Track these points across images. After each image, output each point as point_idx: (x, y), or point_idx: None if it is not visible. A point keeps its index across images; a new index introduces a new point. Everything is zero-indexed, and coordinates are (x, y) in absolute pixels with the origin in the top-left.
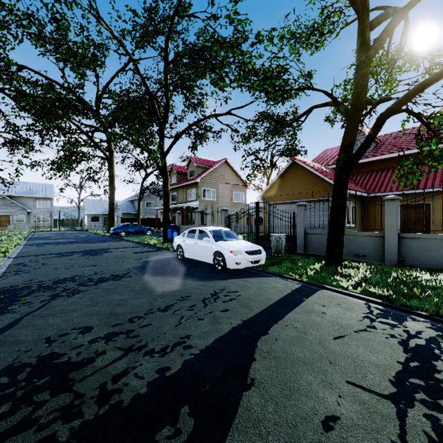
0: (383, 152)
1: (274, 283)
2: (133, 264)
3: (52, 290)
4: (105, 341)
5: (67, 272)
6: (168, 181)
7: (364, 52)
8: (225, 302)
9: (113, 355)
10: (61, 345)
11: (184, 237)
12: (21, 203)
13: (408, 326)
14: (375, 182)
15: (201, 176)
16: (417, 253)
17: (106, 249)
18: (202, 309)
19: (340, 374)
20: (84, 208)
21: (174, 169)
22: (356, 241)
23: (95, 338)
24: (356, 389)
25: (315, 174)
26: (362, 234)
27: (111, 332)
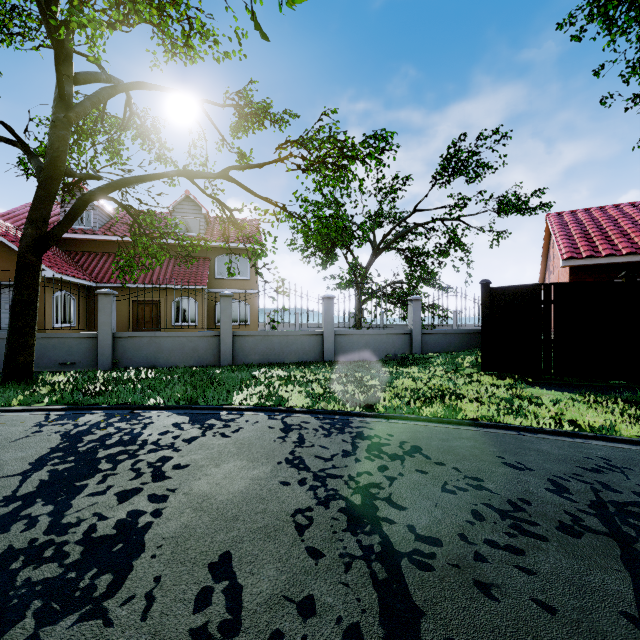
0: (117, 232)
1: None
2: None
3: None
4: None
5: None
6: None
7: (63, 109)
8: None
9: None
10: None
11: None
12: None
13: (81, 420)
14: (105, 268)
15: None
16: (131, 353)
17: None
18: None
19: None
20: None
21: None
22: (63, 346)
23: None
24: None
25: (1, 242)
26: (71, 335)
27: None
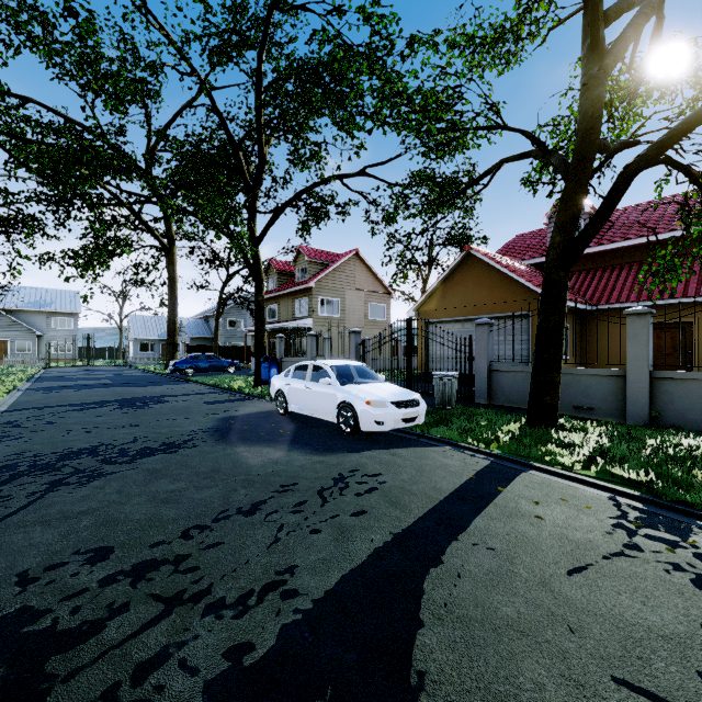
0: (614, 238)
1: (443, 458)
2: (201, 422)
3: (54, 472)
4: (132, 581)
5: (86, 438)
6: (263, 285)
7: (596, 61)
8: (359, 495)
9: (143, 614)
10: (45, 589)
11: (288, 377)
12: (27, 321)
13: (699, 545)
14: (601, 287)
15: (316, 277)
16: (682, 405)
17: (159, 397)
18: (318, 509)
19: (598, 660)
20: (129, 329)
21: (273, 267)
22: (577, 385)
23: (114, 573)
24: (638, 699)
25: (503, 274)
26: (587, 372)
27: (145, 560)
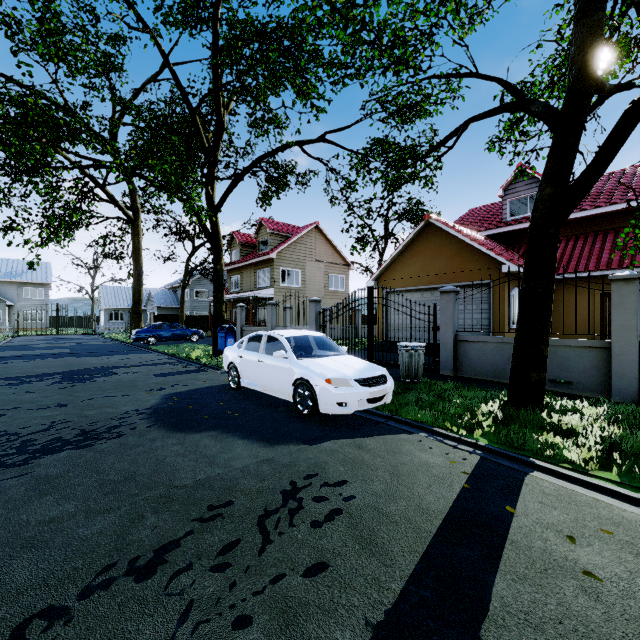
0: None
1: (421, 452)
2: (140, 401)
3: None
4: None
5: None
6: (221, 254)
7: None
8: (316, 525)
9: None
10: None
11: (241, 348)
12: None
13: None
14: (558, 257)
15: (277, 248)
16: None
17: (109, 368)
18: (254, 561)
19: None
20: (100, 299)
21: (236, 239)
22: (553, 357)
23: None
24: None
25: (464, 243)
26: (565, 343)
27: None
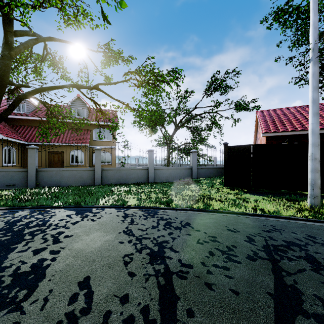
0: (39, 115)
1: None
2: None
3: None
4: None
5: None
6: None
7: (8, 49)
8: None
9: None
10: None
11: None
12: None
13: (16, 214)
14: (33, 134)
15: None
16: (46, 179)
17: None
18: None
19: None
20: None
21: None
22: (8, 176)
23: None
24: None
25: None
26: (12, 170)
27: None
